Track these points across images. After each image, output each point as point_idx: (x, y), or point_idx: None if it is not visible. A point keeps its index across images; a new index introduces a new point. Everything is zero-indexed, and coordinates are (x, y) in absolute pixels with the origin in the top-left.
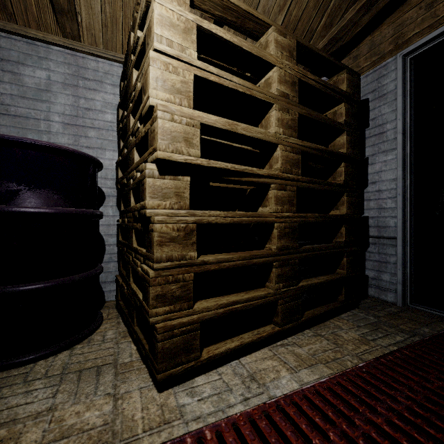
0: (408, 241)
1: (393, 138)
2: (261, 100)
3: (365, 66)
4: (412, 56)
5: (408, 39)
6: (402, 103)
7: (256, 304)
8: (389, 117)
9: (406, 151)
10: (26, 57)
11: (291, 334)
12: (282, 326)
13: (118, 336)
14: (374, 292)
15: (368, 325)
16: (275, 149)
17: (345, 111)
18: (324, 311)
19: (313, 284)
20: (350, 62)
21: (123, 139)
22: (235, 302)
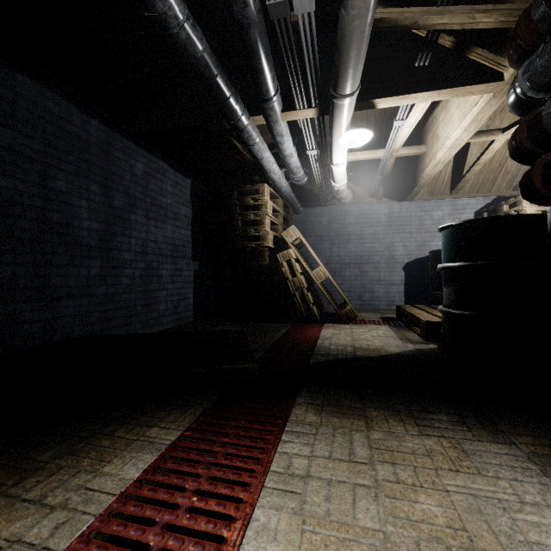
0: None
1: None
2: None
3: None
4: None
5: None
6: None
7: None
8: None
9: None
10: (434, 207)
11: None
12: None
13: None
14: None
15: None
16: None
17: None
18: None
19: None
20: None
21: None
22: None
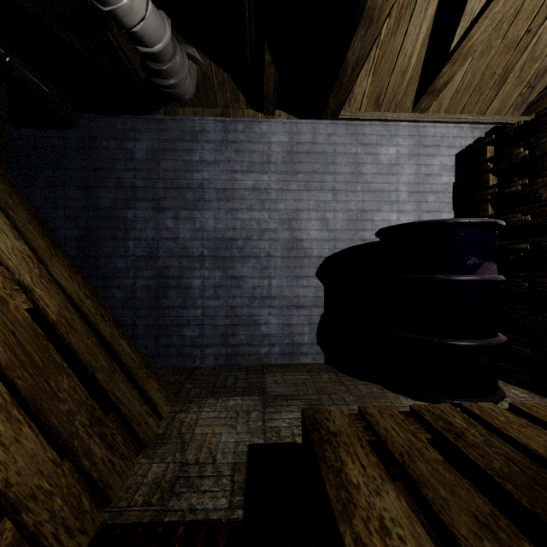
0: None
1: None
2: None
3: None
4: None
5: None
6: None
7: None
8: None
9: None
10: (381, 138)
11: None
12: None
13: (533, 397)
14: None
15: None
16: None
17: None
18: None
19: None
20: None
21: (490, 202)
22: None
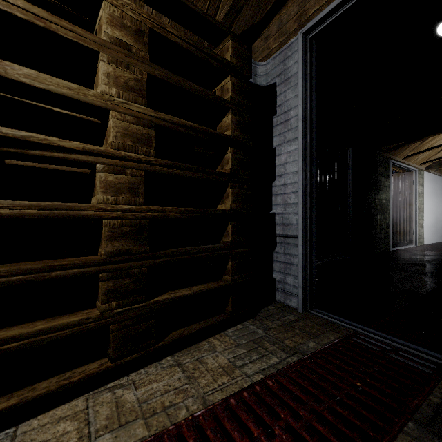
0: (309, 240)
1: (296, 126)
2: (73, 41)
3: (274, 47)
4: (312, 35)
5: (310, 16)
6: (302, 86)
7: (56, 337)
8: (293, 103)
9: (307, 140)
10: None
11: (140, 367)
12: (117, 360)
13: None
14: (281, 297)
15: (250, 342)
16: (108, 117)
17: (231, 86)
18: (197, 330)
19: (176, 298)
20: (262, 43)
21: None
22: (7, 340)
